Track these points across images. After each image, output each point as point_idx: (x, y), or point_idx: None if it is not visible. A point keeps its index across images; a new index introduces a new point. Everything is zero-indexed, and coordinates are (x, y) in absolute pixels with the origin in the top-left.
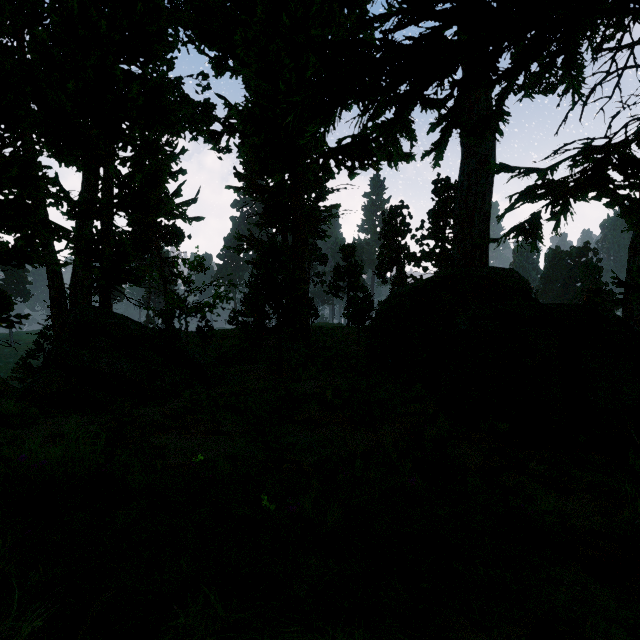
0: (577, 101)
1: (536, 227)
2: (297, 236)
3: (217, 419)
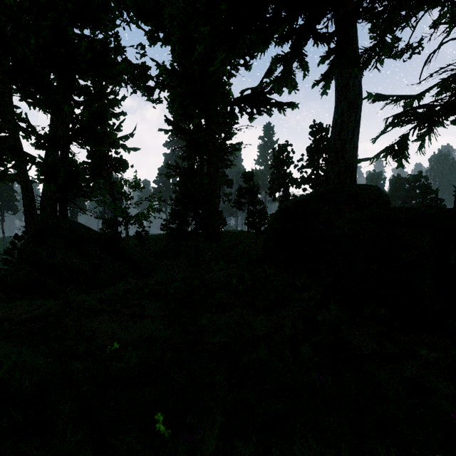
0: (452, 28)
1: (403, 147)
2: (210, 164)
3: (143, 304)
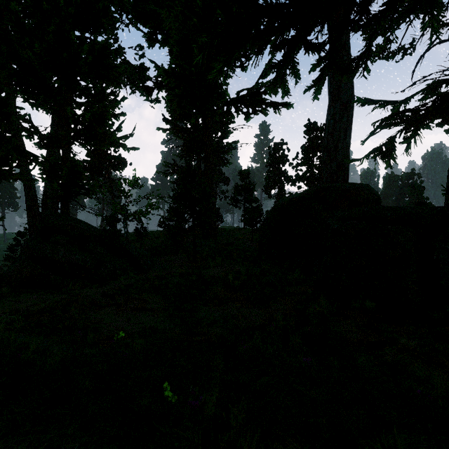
0: (433, 40)
1: (391, 149)
2: (207, 162)
3: (144, 298)
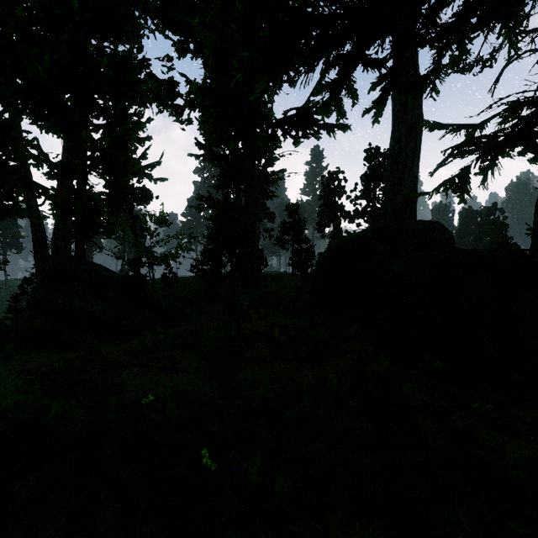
0: (512, 56)
1: (465, 181)
2: (249, 195)
3: (174, 356)
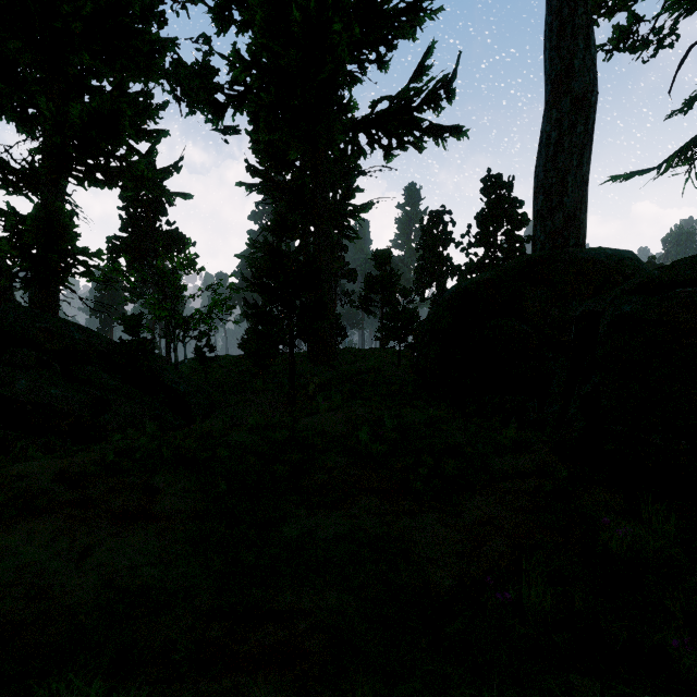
0: None
1: None
2: (319, 230)
3: (154, 484)
